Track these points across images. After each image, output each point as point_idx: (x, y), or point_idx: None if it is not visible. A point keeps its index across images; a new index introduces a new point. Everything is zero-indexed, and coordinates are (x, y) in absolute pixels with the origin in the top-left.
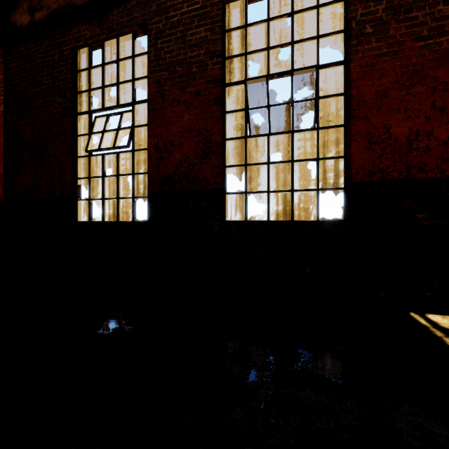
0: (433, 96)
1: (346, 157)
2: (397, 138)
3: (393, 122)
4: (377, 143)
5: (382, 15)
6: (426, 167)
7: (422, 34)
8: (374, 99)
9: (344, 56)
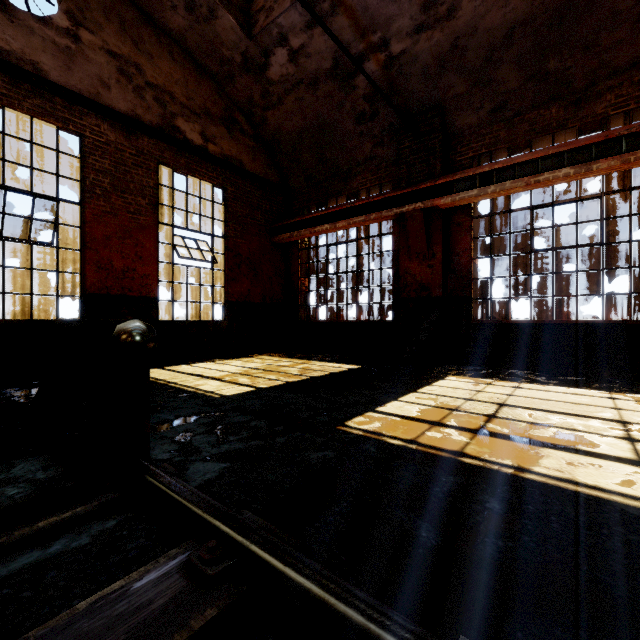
0: (137, 249)
1: (82, 274)
2: (117, 269)
3: (114, 258)
4: (104, 269)
5: (107, 186)
6: (133, 289)
7: (131, 210)
8: (103, 240)
9: (80, 199)
